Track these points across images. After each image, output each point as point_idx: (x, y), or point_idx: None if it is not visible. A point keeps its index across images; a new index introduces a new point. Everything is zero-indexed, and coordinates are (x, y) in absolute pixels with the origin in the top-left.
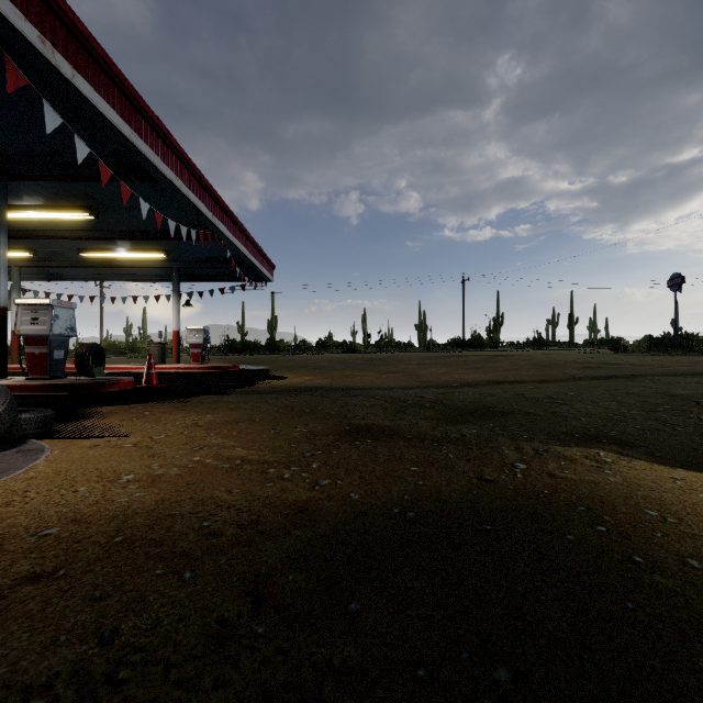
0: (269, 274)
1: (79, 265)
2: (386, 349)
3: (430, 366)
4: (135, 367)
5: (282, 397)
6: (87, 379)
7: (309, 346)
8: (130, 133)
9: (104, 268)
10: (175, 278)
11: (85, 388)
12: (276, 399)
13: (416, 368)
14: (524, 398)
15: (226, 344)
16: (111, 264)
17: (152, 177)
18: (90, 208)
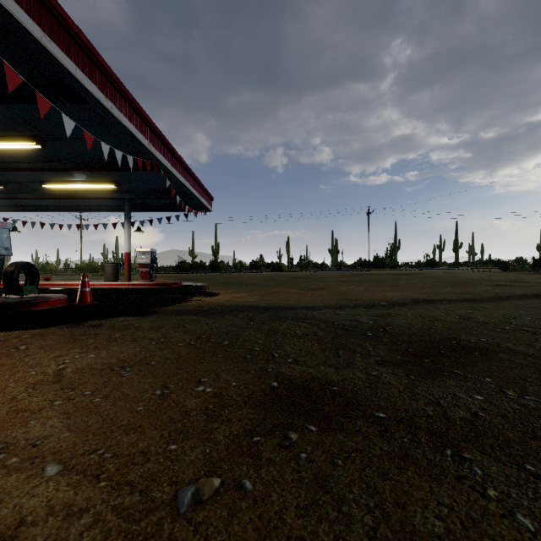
0: (208, 204)
1: (46, 196)
2: (306, 269)
3: (348, 283)
4: (92, 284)
5: (204, 319)
6: (16, 297)
7: (244, 266)
8: (41, 35)
9: (69, 200)
10: (126, 207)
11: (7, 307)
12: (196, 322)
13: (336, 285)
14: (477, 323)
15: (178, 264)
16: (73, 195)
17: (80, 97)
18: (36, 137)
